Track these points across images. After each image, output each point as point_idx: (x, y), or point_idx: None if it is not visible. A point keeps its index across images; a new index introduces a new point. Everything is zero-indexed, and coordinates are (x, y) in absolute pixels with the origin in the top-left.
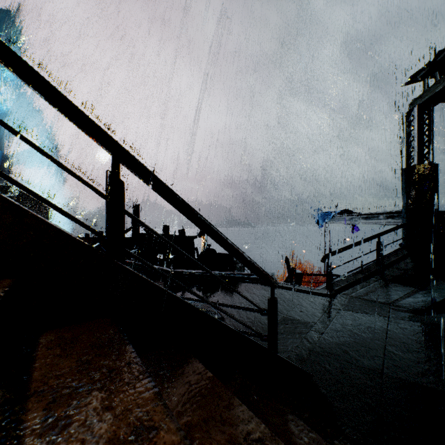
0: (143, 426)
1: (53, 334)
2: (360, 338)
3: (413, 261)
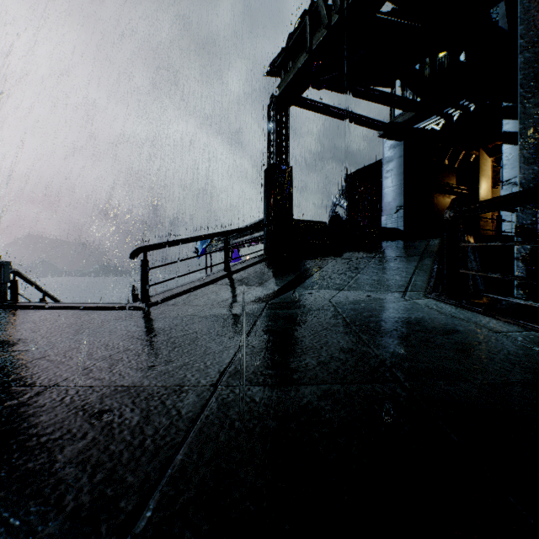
0: None
1: None
2: (100, 343)
3: (263, 265)
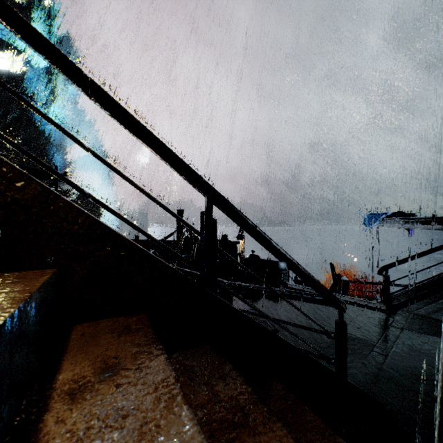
0: None
1: (173, 360)
2: (433, 366)
3: None
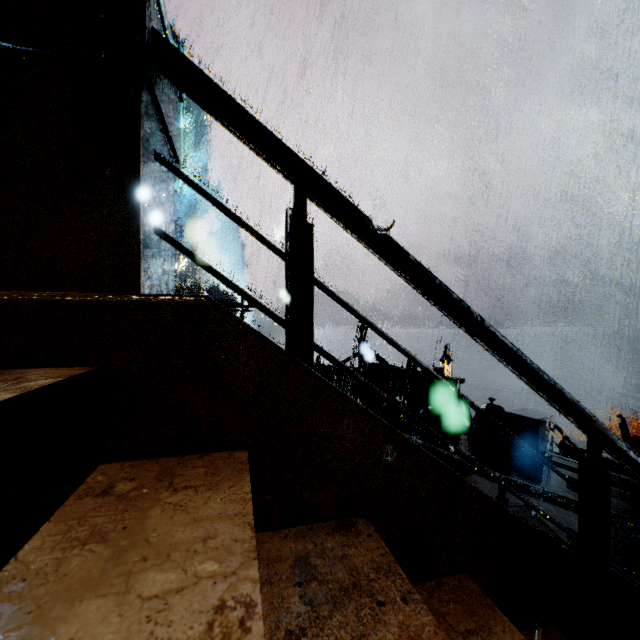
0: None
1: None
2: None
3: None
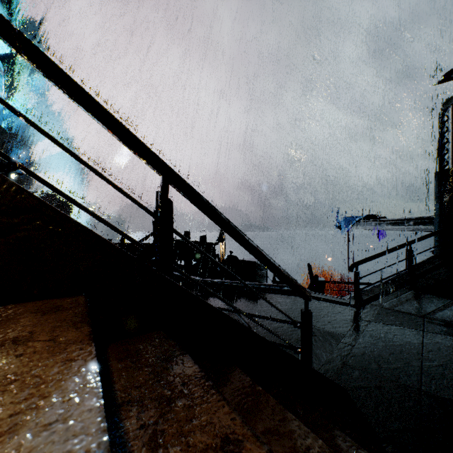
0: (229, 438)
1: (118, 346)
2: (394, 353)
3: (448, 270)
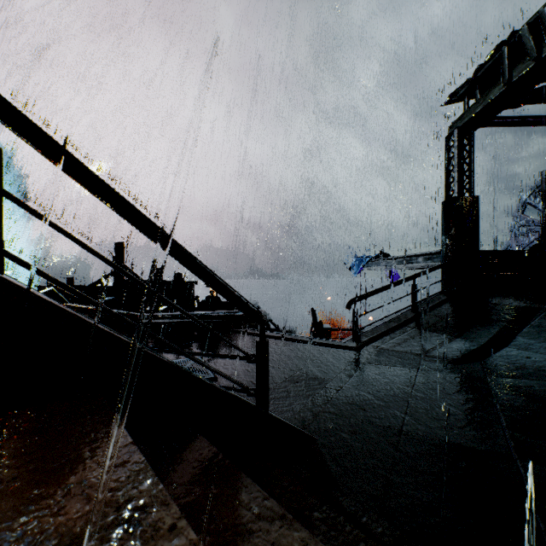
0: None
1: None
2: (382, 393)
3: (451, 306)
